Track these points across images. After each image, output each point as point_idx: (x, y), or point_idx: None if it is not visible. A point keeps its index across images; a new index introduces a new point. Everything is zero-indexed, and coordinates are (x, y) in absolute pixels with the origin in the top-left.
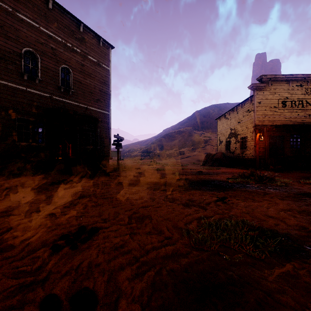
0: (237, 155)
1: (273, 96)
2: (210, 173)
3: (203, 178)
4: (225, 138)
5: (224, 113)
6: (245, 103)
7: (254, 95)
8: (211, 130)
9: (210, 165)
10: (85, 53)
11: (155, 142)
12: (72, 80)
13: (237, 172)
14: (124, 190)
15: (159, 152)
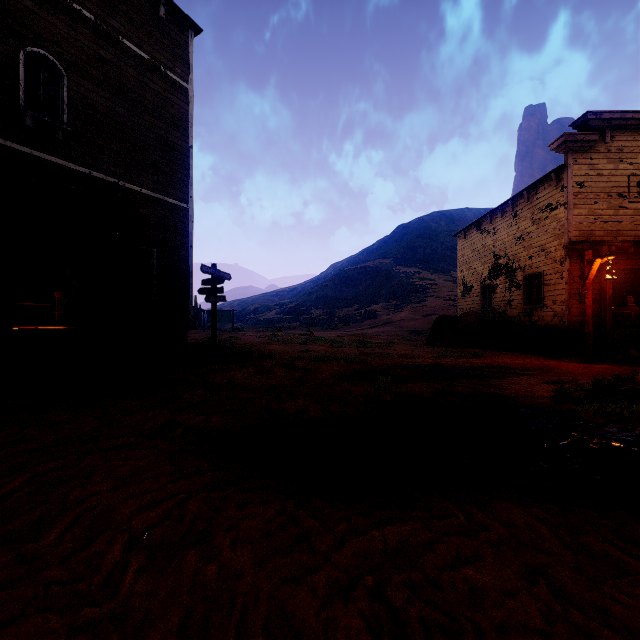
0: (514, 319)
1: (615, 167)
2: (467, 370)
3: (468, 394)
4: (479, 279)
5: (477, 220)
6: (539, 188)
7: (568, 163)
8: (435, 265)
9: (447, 345)
10: (112, 28)
11: (312, 290)
12: (67, 100)
13: (542, 368)
14: (150, 496)
15: (321, 313)
